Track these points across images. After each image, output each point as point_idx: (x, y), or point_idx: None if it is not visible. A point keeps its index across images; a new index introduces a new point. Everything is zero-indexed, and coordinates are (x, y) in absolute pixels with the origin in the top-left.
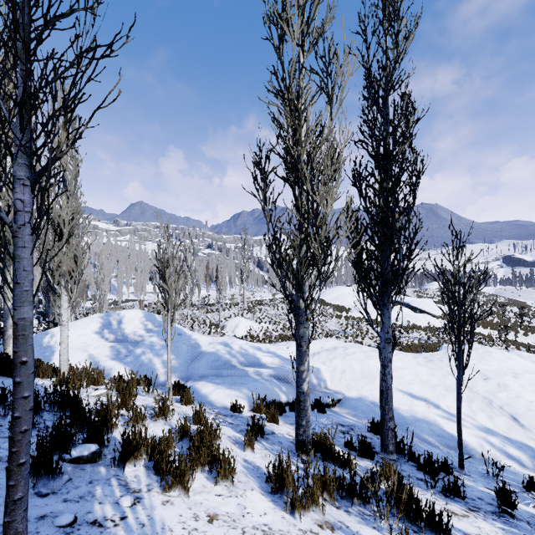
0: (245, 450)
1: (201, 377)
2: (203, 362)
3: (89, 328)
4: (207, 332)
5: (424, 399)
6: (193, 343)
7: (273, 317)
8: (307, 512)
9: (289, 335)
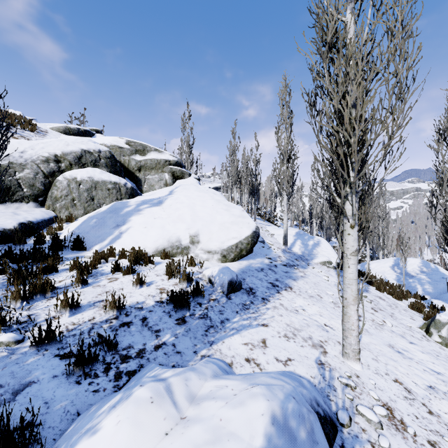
0: None
1: (443, 300)
2: None
3: (387, 264)
4: None
5: None
6: None
7: None
8: (414, 309)
9: None
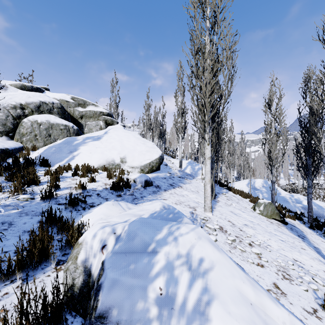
0: None
1: None
2: (276, 197)
3: (244, 183)
4: None
5: None
6: (277, 193)
7: None
8: (252, 202)
9: None
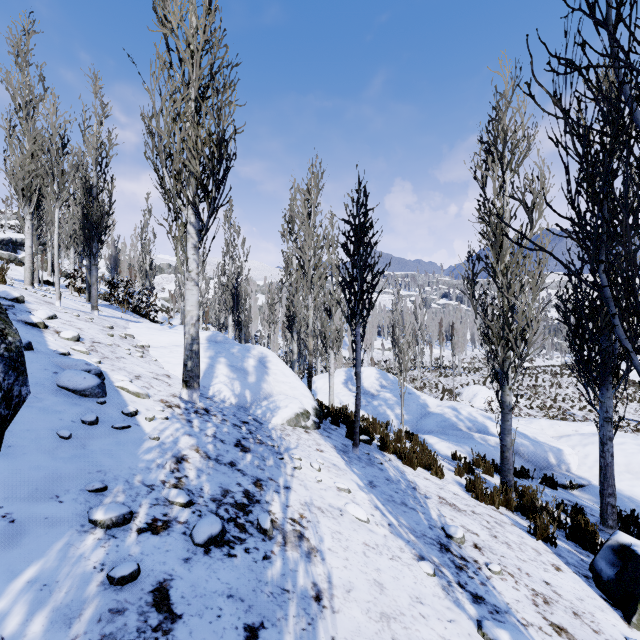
0: (455, 474)
1: (429, 432)
2: (430, 420)
3: (337, 380)
4: (439, 397)
5: None
6: (422, 403)
7: (527, 390)
8: (486, 501)
9: (547, 415)
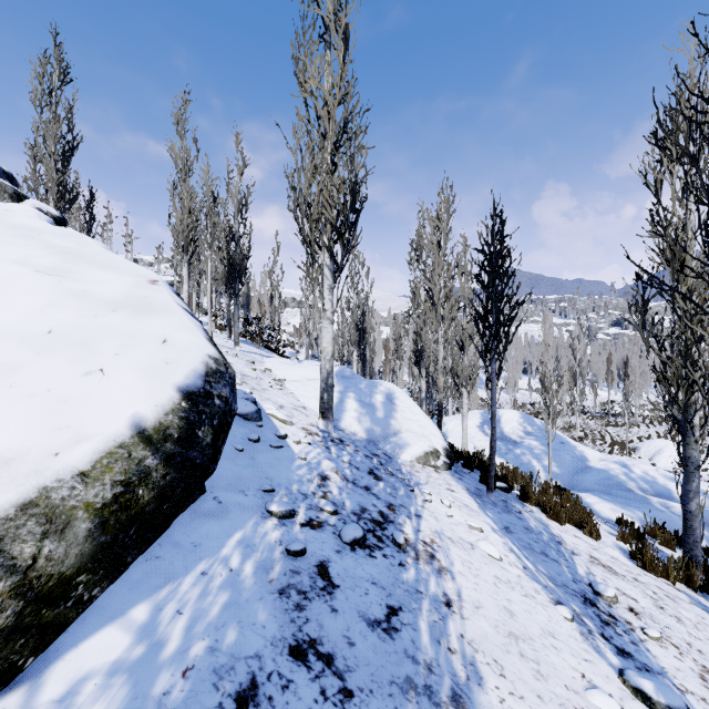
0: (617, 539)
1: (586, 490)
2: (589, 476)
3: (472, 422)
4: (606, 452)
5: None
6: (578, 456)
7: None
8: (656, 572)
9: None
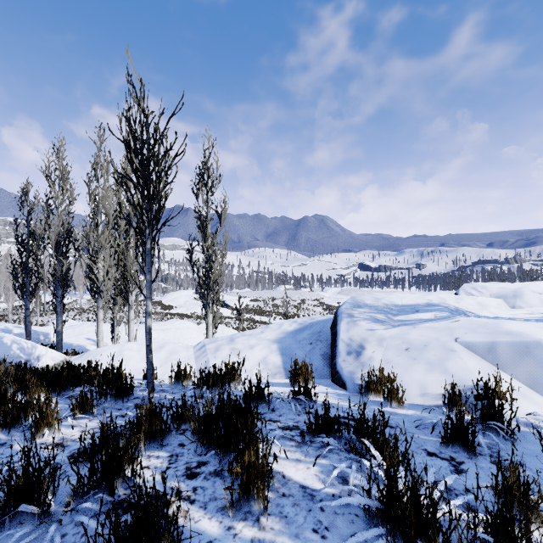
0: None
1: None
2: None
3: None
4: None
5: (92, 340)
6: None
7: None
8: None
9: None
